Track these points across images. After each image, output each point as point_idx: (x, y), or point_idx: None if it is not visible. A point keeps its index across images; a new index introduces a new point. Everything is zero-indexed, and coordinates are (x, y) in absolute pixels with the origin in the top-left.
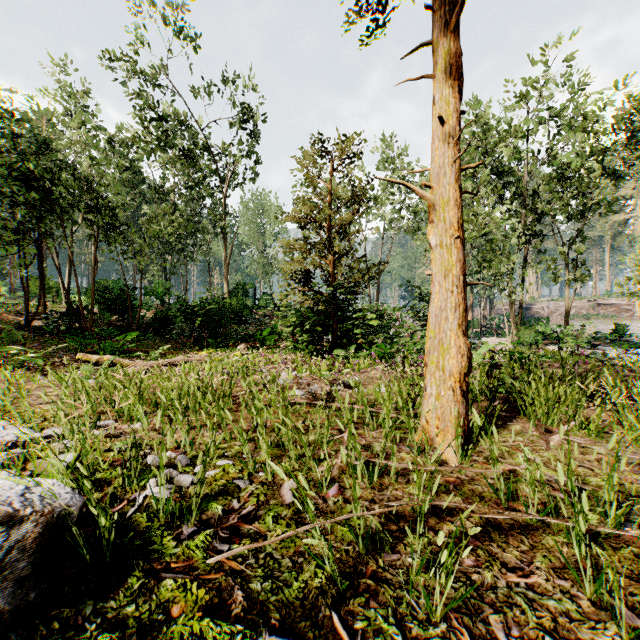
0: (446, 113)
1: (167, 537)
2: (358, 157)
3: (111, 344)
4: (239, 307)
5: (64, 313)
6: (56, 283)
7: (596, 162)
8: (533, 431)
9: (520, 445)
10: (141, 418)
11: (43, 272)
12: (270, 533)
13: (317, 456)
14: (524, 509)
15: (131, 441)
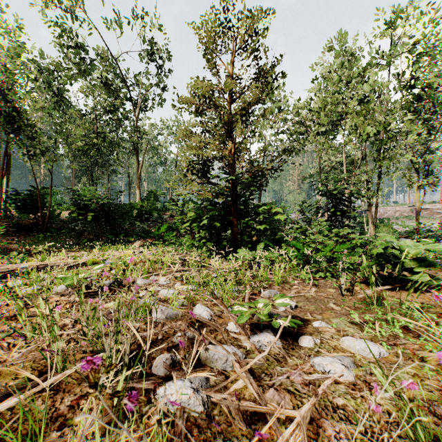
0: None
1: None
2: (262, 31)
3: None
4: (149, 208)
5: None
6: None
7: None
8: None
9: None
10: None
11: None
12: None
13: None
14: None
15: None
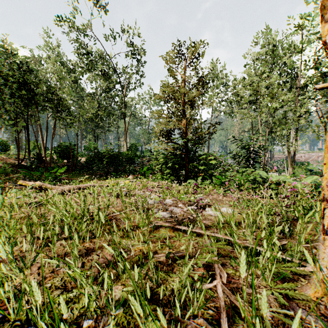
0: None
1: None
2: (202, 56)
3: (49, 175)
4: (132, 156)
5: (36, 158)
6: (39, 144)
7: None
8: None
9: None
10: None
11: (28, 137)
12: None
13: None
14: None
15: None
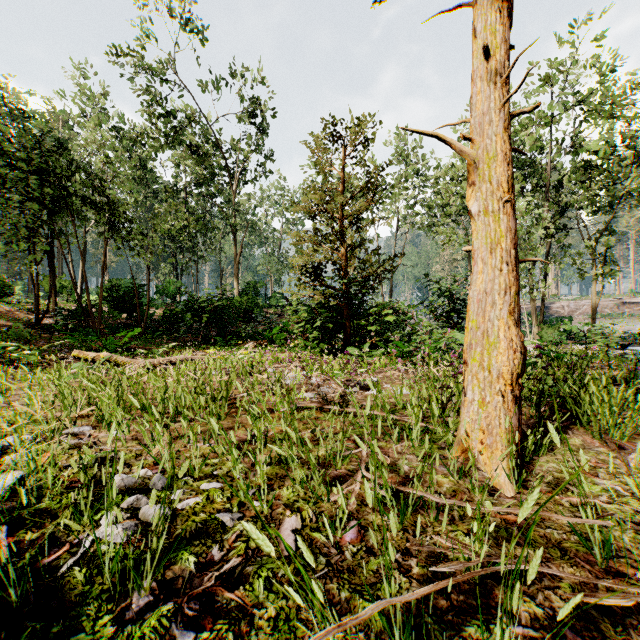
0: (492, 45)
1: (104, 617)
2: (373, 142)
3: (112, 341)
4: (249, 305)
5: (73, 311)
6: (69, 282)
7: (627, 149)
8: (598, 446)
9: (624, 478)
10: (116, 426)
11: (54, 270)
12: (258, 611)
13: (329, 478)
14: (637, 576)
15: (101, 454)
